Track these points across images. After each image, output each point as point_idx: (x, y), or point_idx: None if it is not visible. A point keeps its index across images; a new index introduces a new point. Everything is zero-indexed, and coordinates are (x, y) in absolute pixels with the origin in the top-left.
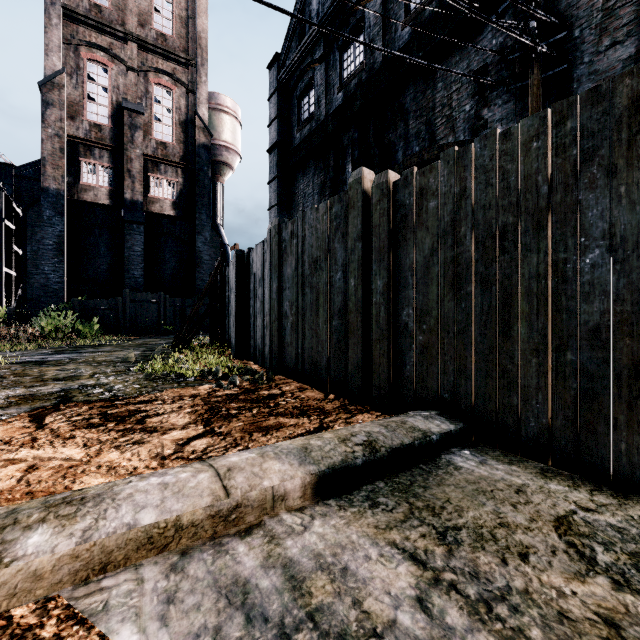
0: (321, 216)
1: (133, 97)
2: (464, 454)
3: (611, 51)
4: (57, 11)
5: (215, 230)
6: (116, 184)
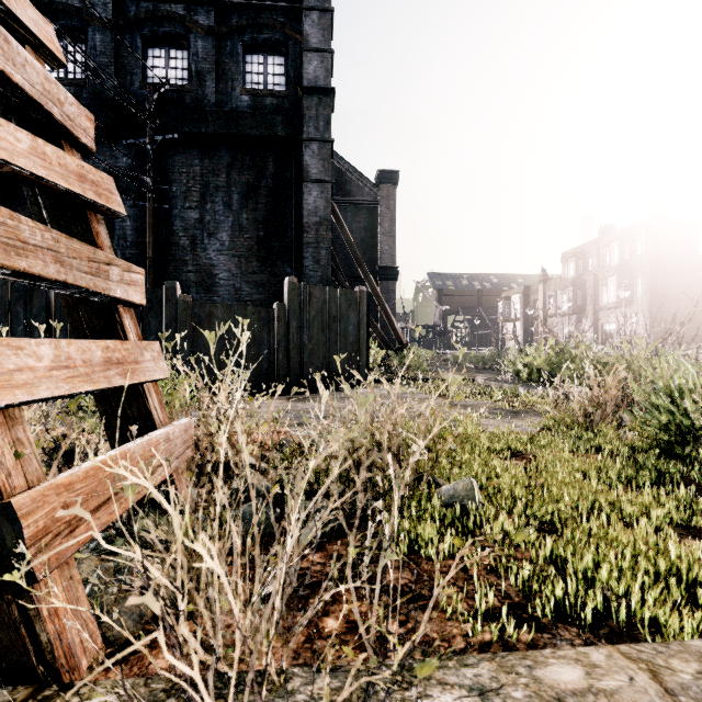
0: (0, 285)
1: None
2: None
3: (190, 211)
4: None
5: None
6: None
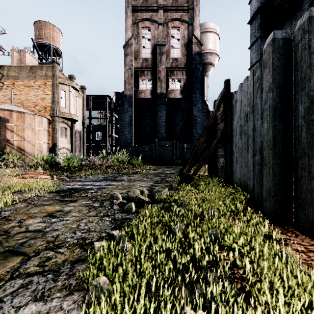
0: None
1: (161, 39)
2: None
3: None
4: (130, 9)
5: (204, 102)
6: (153, 87)
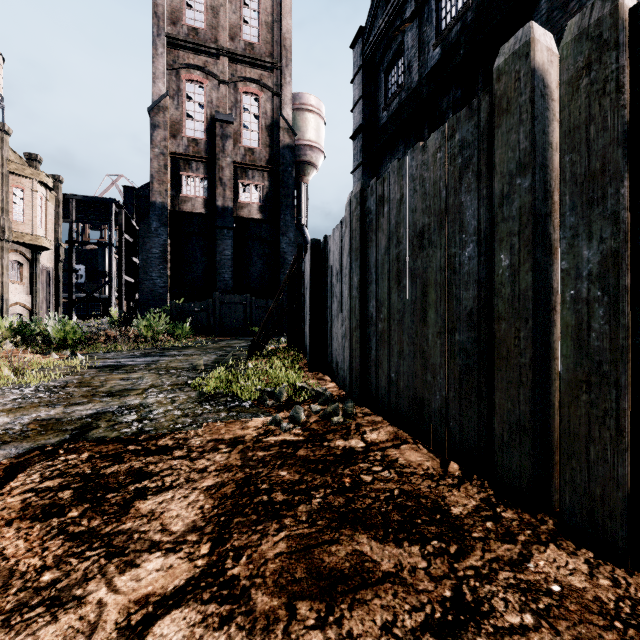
0: (431, 156)
1: (224, 109)
2: None
3: None
4: (162, 41)
5: (299, 230)
6: (210, 193)
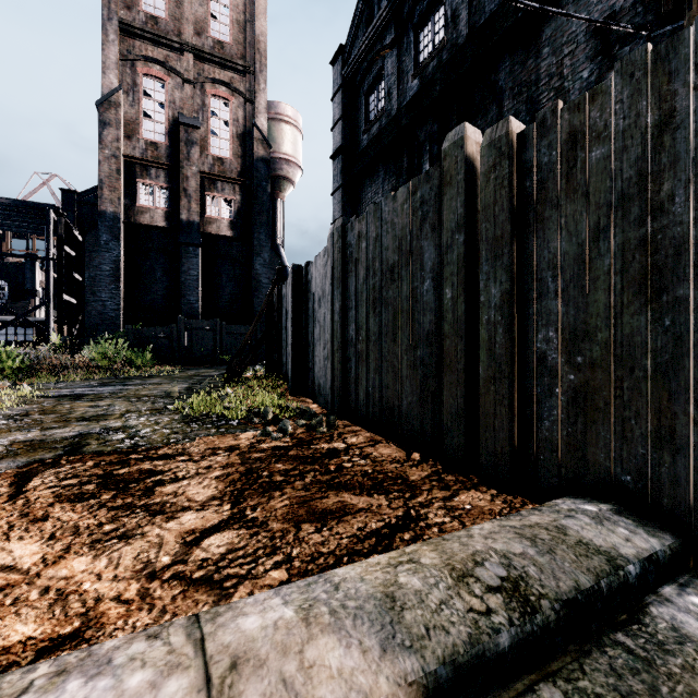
0: (400, 206)
1: (189, 111)
2: (696, 607)
3: None
4: (114, 26)
5: (274, 251)
6: (172, 205)
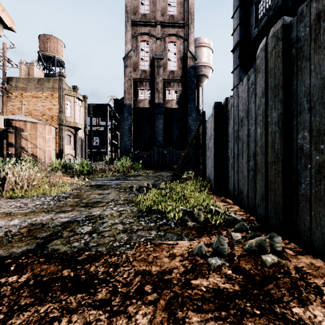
0: None
1: (159, 52)
2: None
3: None
4: (129, 24)
5: (198, 112)
6: (152, 97)
